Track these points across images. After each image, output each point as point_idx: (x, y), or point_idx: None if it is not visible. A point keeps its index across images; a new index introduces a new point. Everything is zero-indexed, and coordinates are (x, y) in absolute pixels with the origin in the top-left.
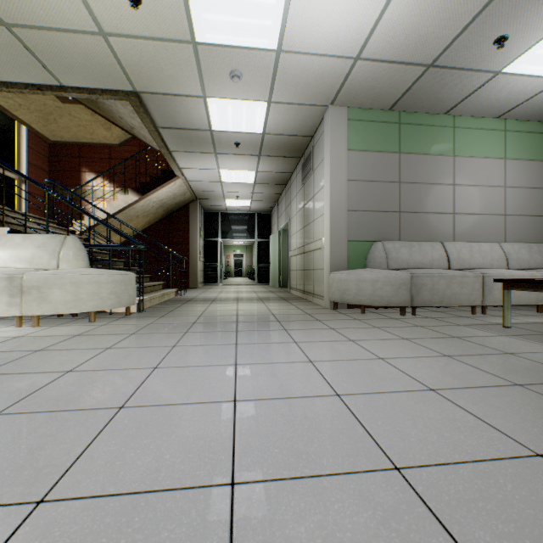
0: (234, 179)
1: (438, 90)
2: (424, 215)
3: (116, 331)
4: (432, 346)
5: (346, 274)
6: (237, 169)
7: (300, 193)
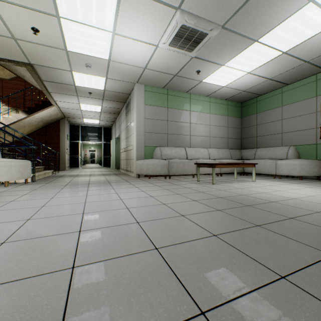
0: (89, 109)
1: (181, 84)
2: (178, 135)
3: (24, 189)
4: (164, 187)
5: (142, 161)
6: (91, 104)
7: (125, 120)
